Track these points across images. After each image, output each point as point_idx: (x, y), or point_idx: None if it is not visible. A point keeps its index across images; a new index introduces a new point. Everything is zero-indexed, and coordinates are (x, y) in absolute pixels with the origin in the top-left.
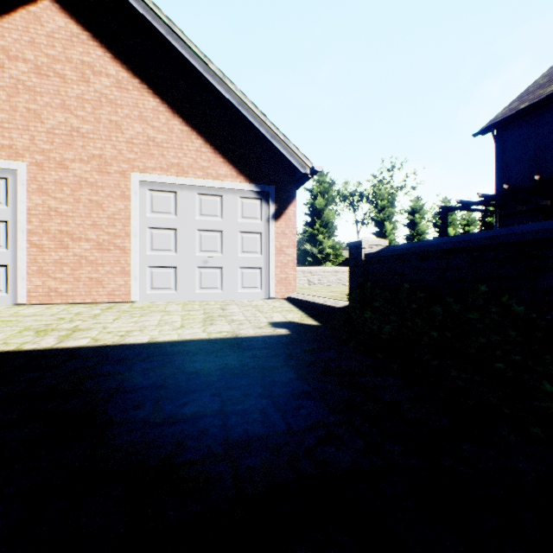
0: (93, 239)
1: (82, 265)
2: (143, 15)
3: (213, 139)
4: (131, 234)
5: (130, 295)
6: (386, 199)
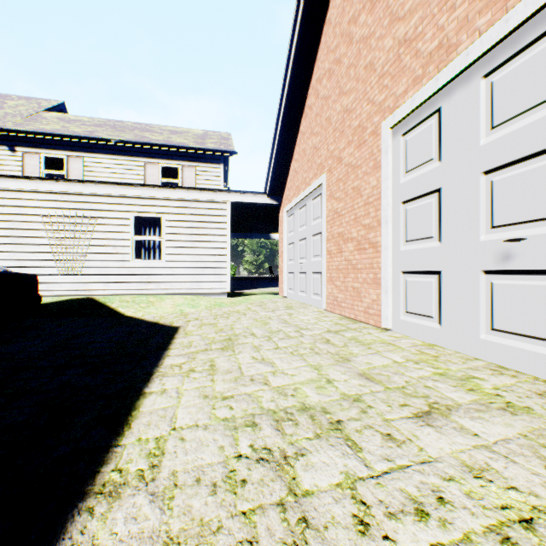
0: (354, 238)
1: (348, 271)
2: None
3: None
4: (381, 221)
5: (381, 317)
6: None
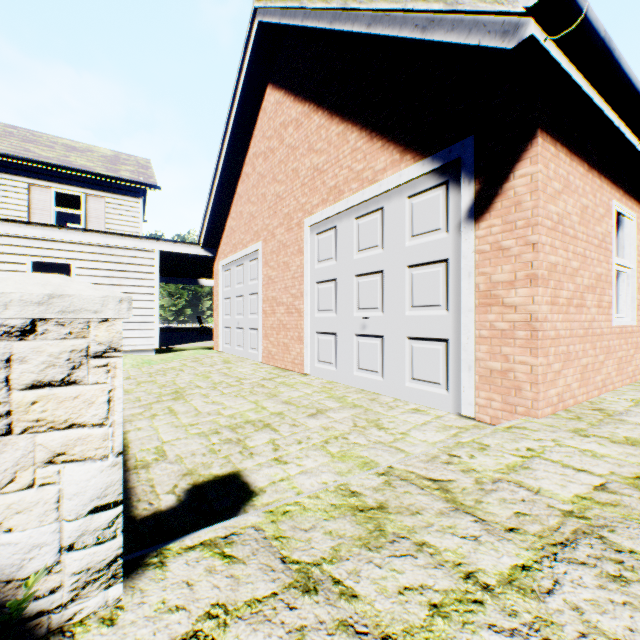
0: (285, 303)
1: (280, 330)
2: (290, 25)
3: (369, 117)
4: (304, 293)
5: (303, 365)
6: None
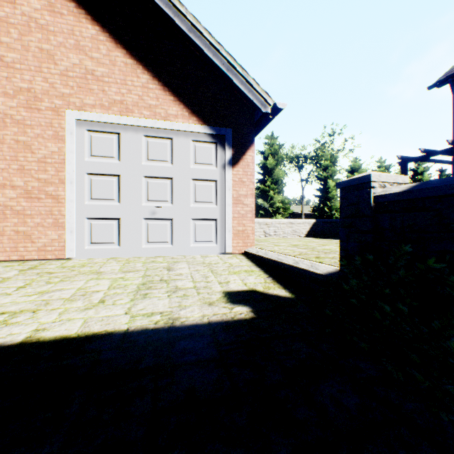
0: (20, 186)
1: (6, 216)
2: None
3: (162, 74)
4: (66, 181)
5: (65, 250)
6: (329, 159)
